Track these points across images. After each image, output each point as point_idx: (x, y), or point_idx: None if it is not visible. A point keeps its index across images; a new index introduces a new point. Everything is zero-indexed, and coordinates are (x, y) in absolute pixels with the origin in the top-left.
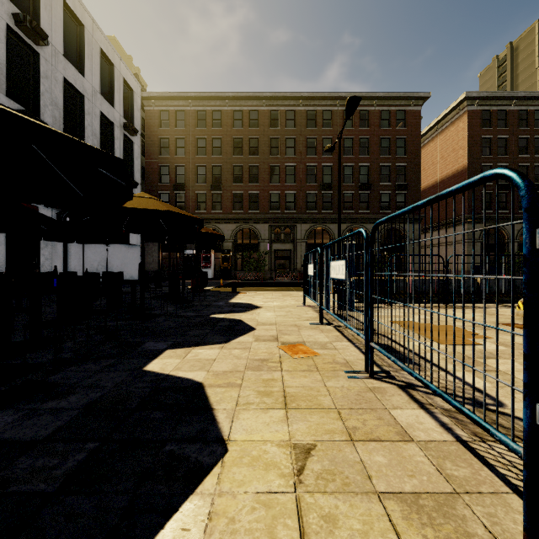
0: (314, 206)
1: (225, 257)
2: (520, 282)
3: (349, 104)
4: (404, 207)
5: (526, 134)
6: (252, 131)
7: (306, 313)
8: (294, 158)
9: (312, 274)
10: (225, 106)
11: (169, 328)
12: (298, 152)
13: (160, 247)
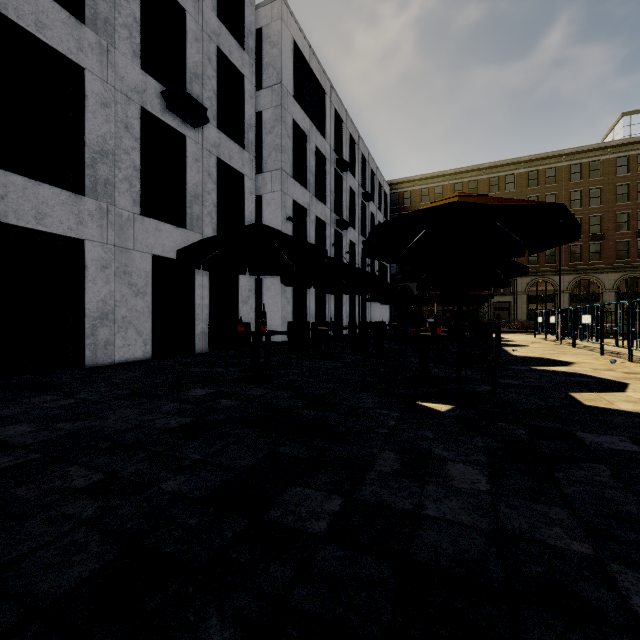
0: (536, 260)
1: (447, 309)
2: None
3: None
4: None
5: None
6: None
7: (537, 339)
8: None
9: (541, 322)
10: (446, 181)
11: None
12: None
13: None
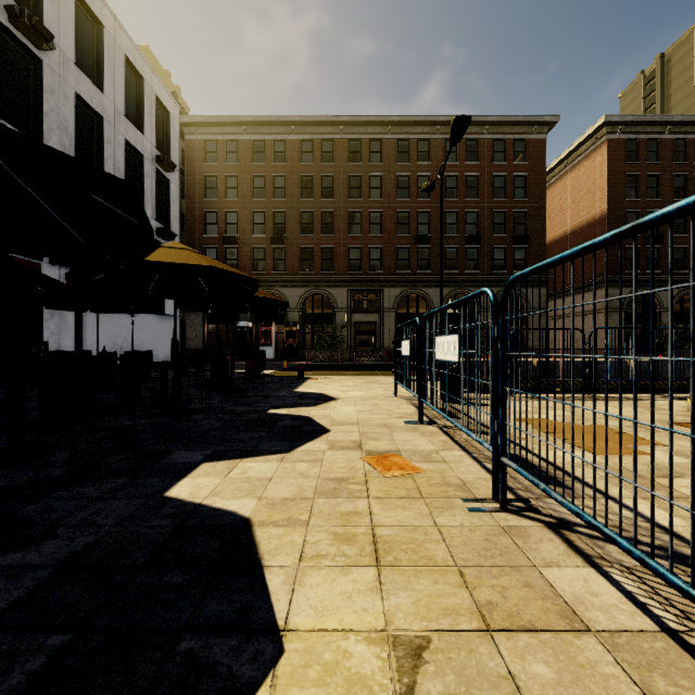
0: (406, 265)
1: (290, 331)
2: (687, 365)
3: (456, 126)
4: (524, 266)
5: (684, 170)
6: (325, 167)
7: (398, 408)
8: (380, 202)
9: (408, 355)
10: (290, 134)
11: (210, 430)
12: (386, 193)
13: (205, 318)
